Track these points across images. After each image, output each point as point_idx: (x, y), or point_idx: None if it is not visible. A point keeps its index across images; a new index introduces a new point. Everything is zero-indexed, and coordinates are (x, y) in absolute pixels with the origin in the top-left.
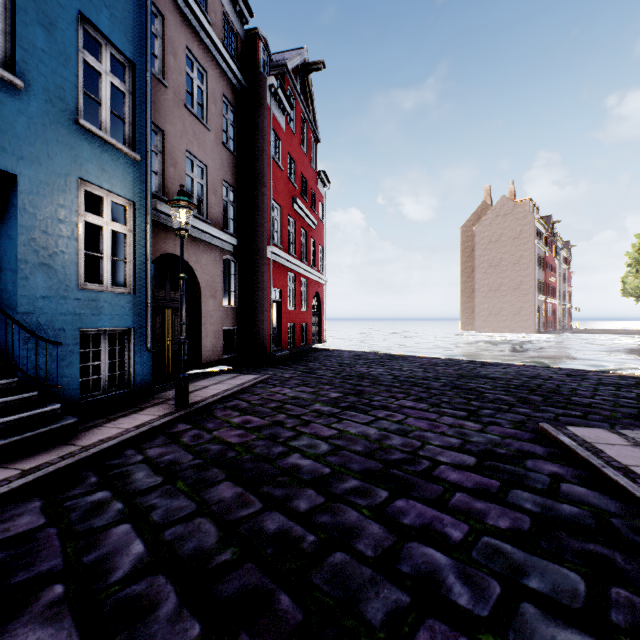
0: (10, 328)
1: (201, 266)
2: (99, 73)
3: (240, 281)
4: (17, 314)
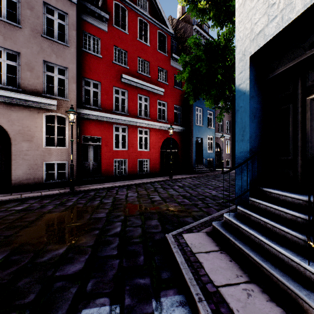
0: (201, 158)
1: (221, 144)
2: (209, 117)
3: (230, 146)
4: (202, 156)
